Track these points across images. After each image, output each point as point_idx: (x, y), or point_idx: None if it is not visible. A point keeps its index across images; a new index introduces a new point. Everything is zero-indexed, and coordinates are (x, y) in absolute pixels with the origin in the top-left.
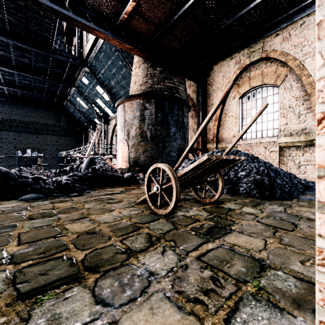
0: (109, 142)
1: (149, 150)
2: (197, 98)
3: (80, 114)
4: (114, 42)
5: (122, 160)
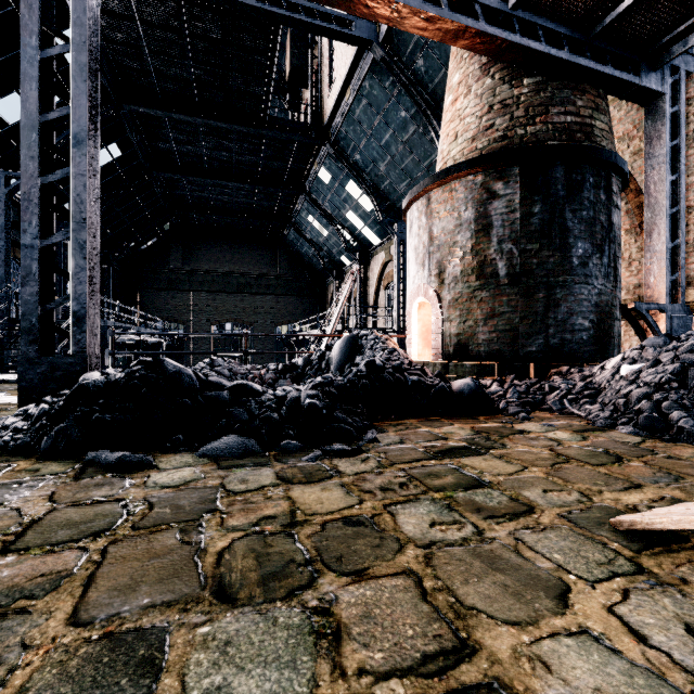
0: (371, 303)
1: (502, 313)
2: (649, 151)
3: (314, 248)
4: (413, 23)
5: (420, 342)
